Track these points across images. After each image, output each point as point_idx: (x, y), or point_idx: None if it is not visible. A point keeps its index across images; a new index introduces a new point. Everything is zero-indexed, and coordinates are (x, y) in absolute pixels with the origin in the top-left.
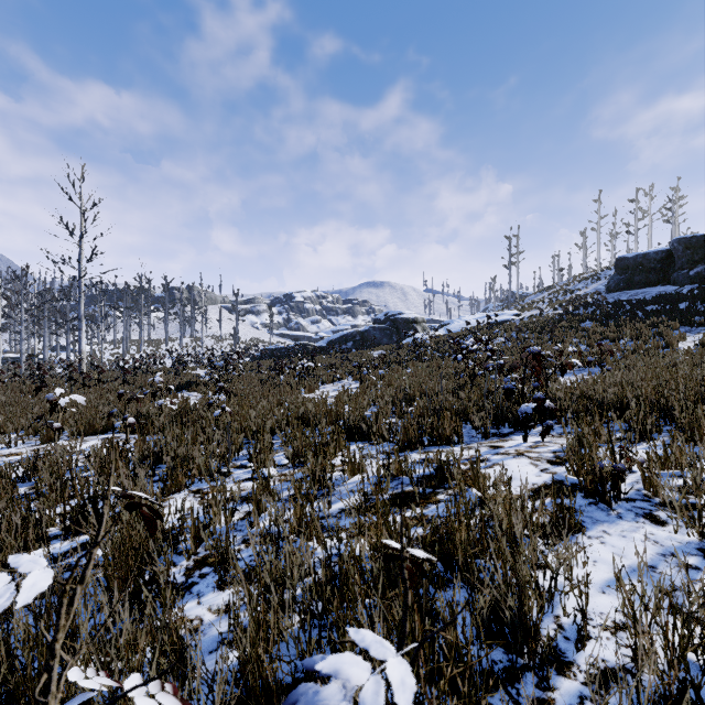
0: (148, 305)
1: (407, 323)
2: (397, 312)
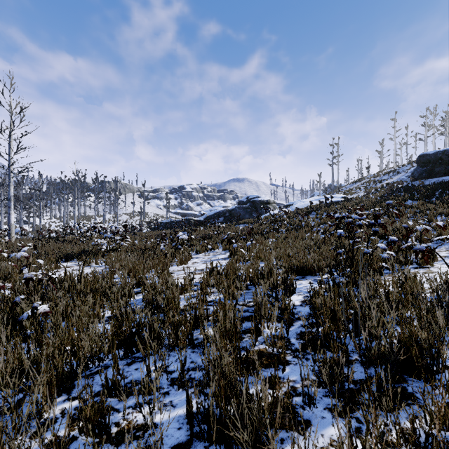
0: (83, 192)
1: (262, 204)
2: (255, 196)
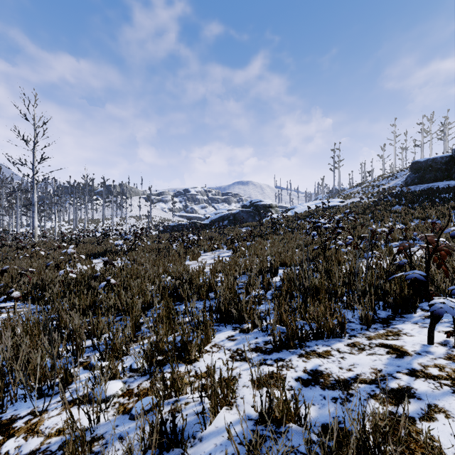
0: (91, 196)
1: (265, 207)
2: (258, 200)
